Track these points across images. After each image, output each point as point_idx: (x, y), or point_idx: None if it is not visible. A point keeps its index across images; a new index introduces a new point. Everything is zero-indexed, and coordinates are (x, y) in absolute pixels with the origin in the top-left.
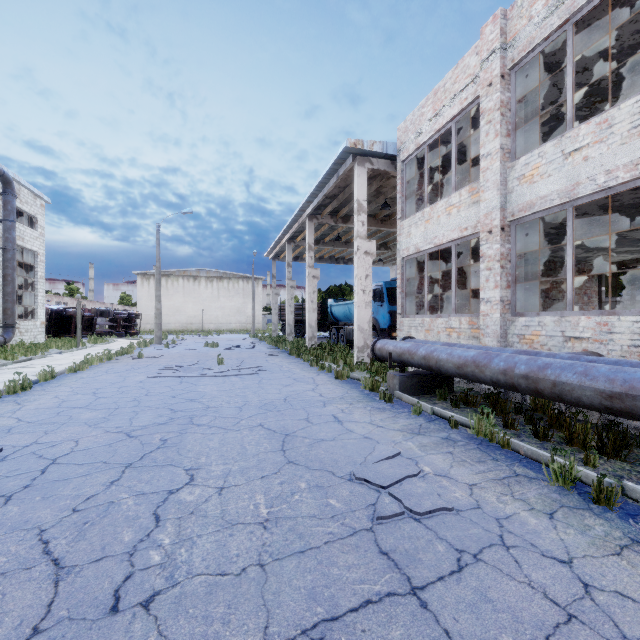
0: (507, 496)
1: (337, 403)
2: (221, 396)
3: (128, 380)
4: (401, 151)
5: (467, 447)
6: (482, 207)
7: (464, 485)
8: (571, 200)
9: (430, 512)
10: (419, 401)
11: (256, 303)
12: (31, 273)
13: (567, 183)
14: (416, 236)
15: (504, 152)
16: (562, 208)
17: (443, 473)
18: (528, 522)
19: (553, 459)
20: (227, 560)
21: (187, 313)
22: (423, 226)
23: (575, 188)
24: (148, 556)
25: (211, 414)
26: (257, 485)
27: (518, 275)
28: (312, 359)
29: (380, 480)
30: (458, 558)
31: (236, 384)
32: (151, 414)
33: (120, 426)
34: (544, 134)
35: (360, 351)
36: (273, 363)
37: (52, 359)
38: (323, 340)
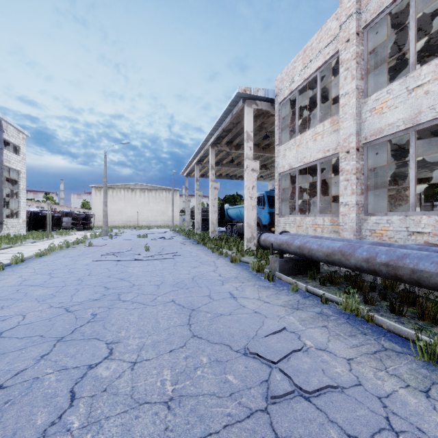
0: (382, 372)
1: (232, 282)
2: (145, 276)
3: (77, 263)
4: (278, 95)
5: (338, 321)
6: (341, 133)
7: (343, 360)
8: (414, 125)
9: (318, 390)
10: (295, 281)
11: (175, 207)
12: (16, 186)
13: (411, 112)
14: (290, 157)
15: (359, 91)
16: (406, 132)
17: (323, 347)
18: (408, 402)
19: (418, 337)
20: None
21: (127, 214)
22: (295, 150)
23: (418, 116)
24: None
25: (135, 291)
26: (165, 359)
27: (369, 184)
28: (213, 247)
29: (270, 355)
30: None
31: (157, 266)
32: (89, 291)
33: (62, 302)
34: (384, 82)
35: (248, 241)
36: (185, 250)
37: (27, 247)
38: (221, 233)
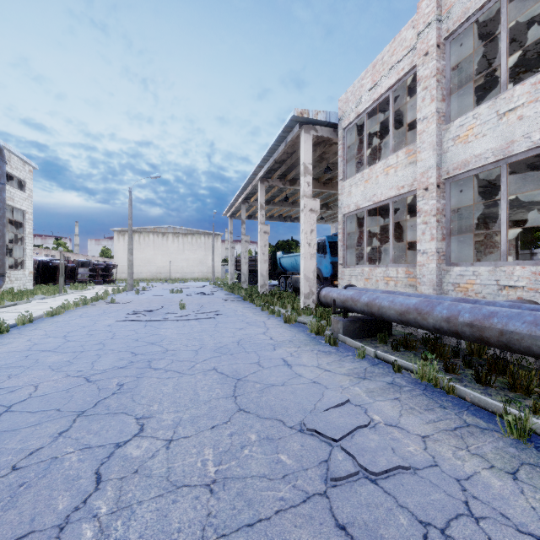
0: (463, 451)
1: (286, 346)
2: (180, 339)
3: (98, 324)
4: (342, 119)
5: (413, 393)
6: (418, 166)
7: (417, 437)
8: (505, 157)
9: (386, 471)
10: (362, 345)
11: (216, 255)
12: (21, 229)
13: (502, 141)
14: (356, 195)
15: (439, 115)
16: (496, 165)
17: (393, 423)
18: (492, 484)
19: (506, 410)
20: (166, 537)
21: (157, 264)
22: (363, 186)
23: (510, 146)
24: (79, 531)
25: (169, 357)
26: (206, 437)
27: (452, 228)
28: (263, 304)
29: (331, 432)
30: (424, 535)
31: (194, 328)
32: (113, 357)
33: (81, 370)
34: (471, 103)
35: (306, 297)
36: (229, 308)
37: (35, 304)
38: (273, 287)
